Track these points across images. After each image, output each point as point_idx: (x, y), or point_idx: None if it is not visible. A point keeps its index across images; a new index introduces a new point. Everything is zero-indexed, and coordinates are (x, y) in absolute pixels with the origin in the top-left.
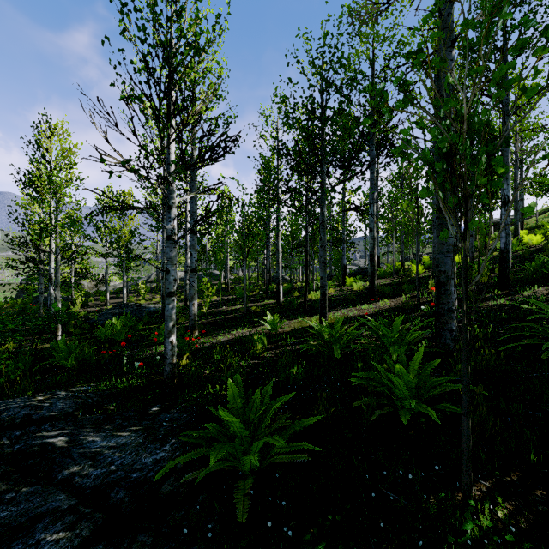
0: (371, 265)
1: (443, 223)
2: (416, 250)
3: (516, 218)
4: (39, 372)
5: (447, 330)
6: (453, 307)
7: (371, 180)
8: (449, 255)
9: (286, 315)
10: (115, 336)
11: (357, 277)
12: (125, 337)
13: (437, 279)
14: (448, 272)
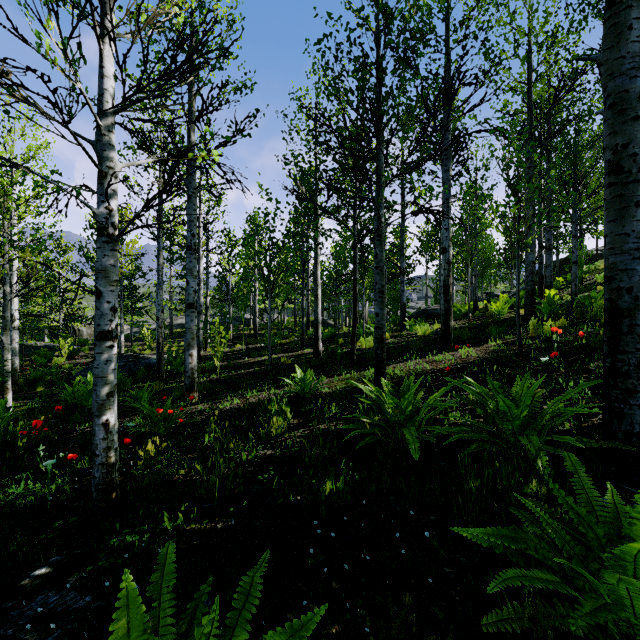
0: (445, 299)
1: (625, 193)
2: (516, 275)
3: None
4: None
5: (636, 406)
6: None
7: (444, 181)
8: None
9: (327, 369)
10: (82, 400)
11: (419, 320)
12: None
13: (609, 304)
14: (637, 289)
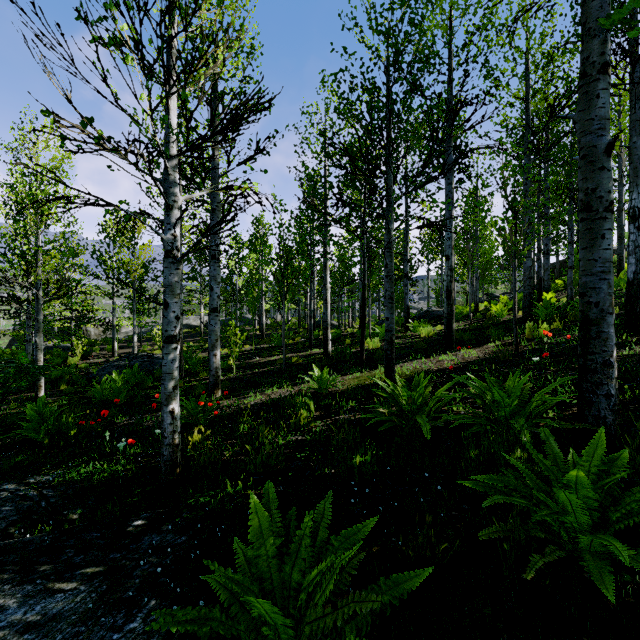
0: (448, 304)
1: (593, 227)
2: (513, 282)
3: (621, 247)
4: None
5: (601, 395)
6: (611, 359)
7: (447, 193)
8: (605, 276)
9: (338, 368)
10: (112, 397)
11: (422, 321)
12: (126, 398)
13: (582, 315)
14: (603, 303)
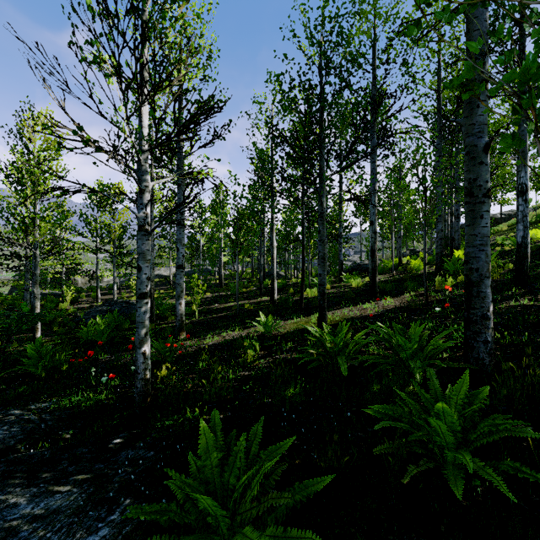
0: (372, 261)
1: (474, 209)
2: (424, 245)
3: None
4: (4, 381)
5: (480, 342)
6: (488, 313)
7: (371, 170)
8: (483, 248)
9: (281, 314)
10: (96, 337)
11: (354, 273)
12: (107, 338)
13: (466, 278)
14: (481, 269)
